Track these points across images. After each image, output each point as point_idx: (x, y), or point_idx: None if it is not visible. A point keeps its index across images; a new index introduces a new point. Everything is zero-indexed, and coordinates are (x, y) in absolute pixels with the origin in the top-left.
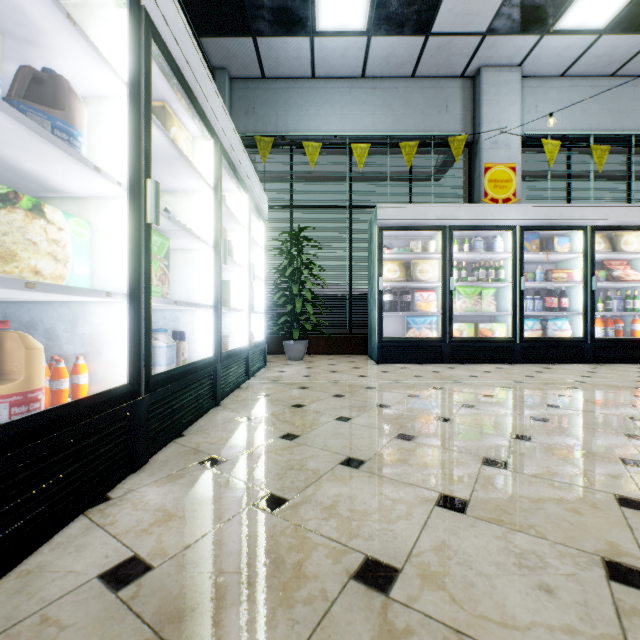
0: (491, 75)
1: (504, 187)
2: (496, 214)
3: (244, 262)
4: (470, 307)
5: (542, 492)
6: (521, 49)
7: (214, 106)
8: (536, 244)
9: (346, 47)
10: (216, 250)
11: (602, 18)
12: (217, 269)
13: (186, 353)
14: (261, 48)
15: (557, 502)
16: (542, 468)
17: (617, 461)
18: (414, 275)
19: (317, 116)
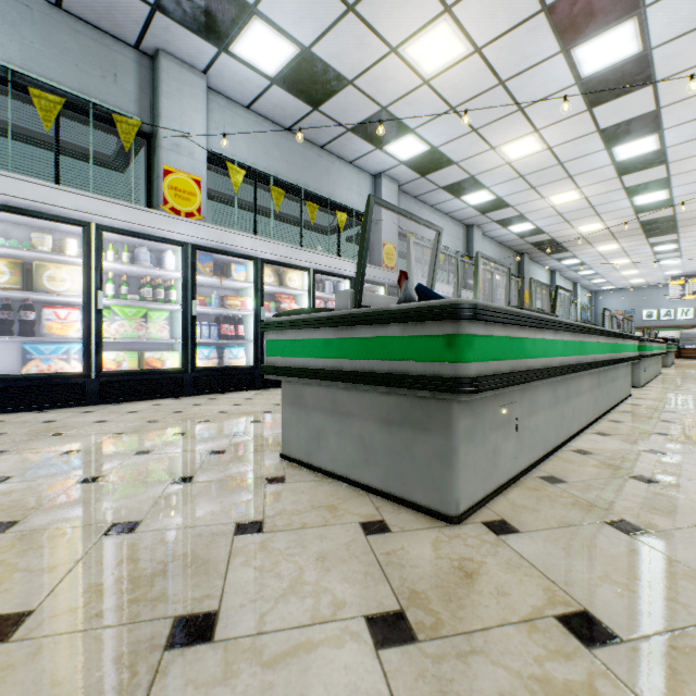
0: (173, 66)
1: (188, 199)
2: (163, 224)
3: None
4: (132, 332)
5: None
6: (202, 54)
7: None
8: (211, 267)
9: None
10: None
11: (271, 66)
12: None
13: None
14: None
15: None
16: None
17: (101, 532)
18: (39, 283)
19: None
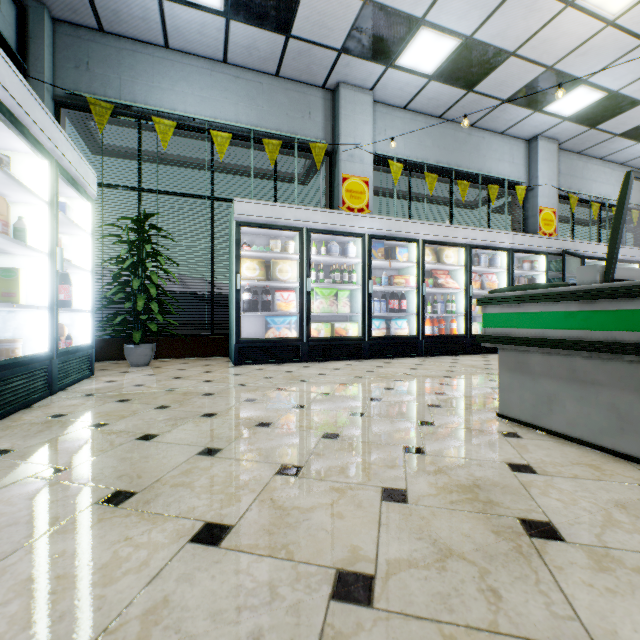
0: (348, 92)
1: (359, 198)
2: (349, 221)
3: (46, 246)
4: (327, 307)
5: (319, 498)
6: (372, 75)
7: None
8: (382, 252)
9: (203, 23)
10: None
11: (430, 65)
12: None
13: None
14: None
15: (327, 508)
16: (333, 469)
17: (401, 450)
18: (274, 274)
19: (172, 92)
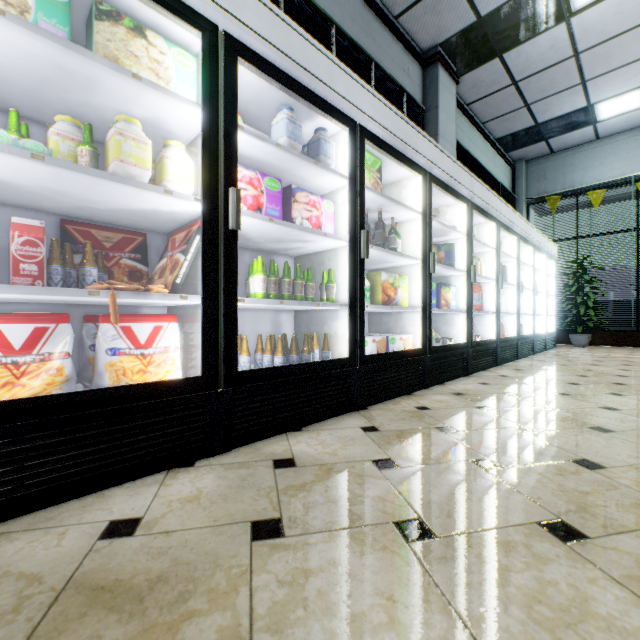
0: None
1: None
2: None
3: (542, 290)
4: None
5: None
6: None
7: (533, 235)
8: None
9: (627, 117)
10: (533, 291)
11: None
12: (533, 299)
13: (522, 332)
14: (551, 142)
15: None
16: None
17: None
18: None
19: (601, 167)
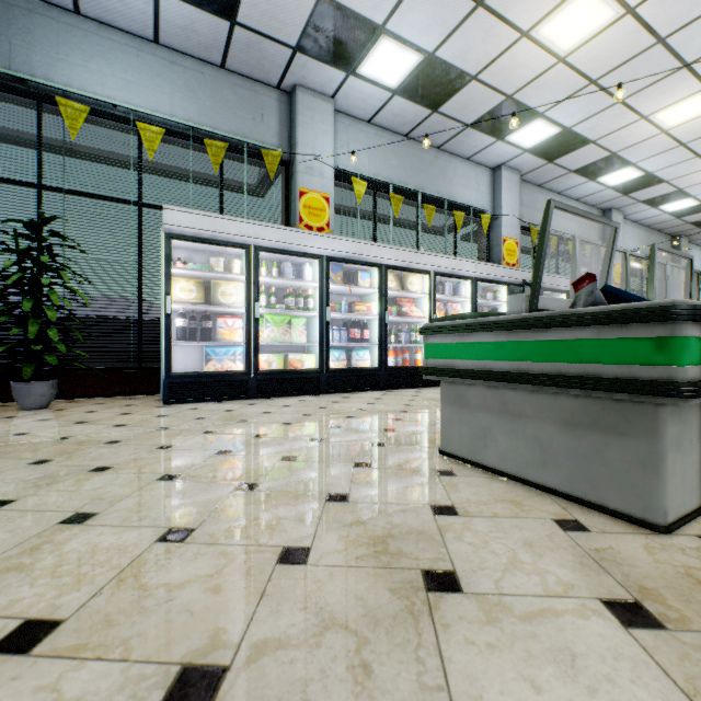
0: (306, 97)
1: (319, 216)
2: (304, 240)
3: None
4: (279, 336)
5: (199, 568)
6: (332, 81)
7: None
8: (341, 276)
9: None
10: None
11: (393, 79)
12: None
13: None
14: None
15: (205, 580)
16: (233, 528)
17: (323, 499)
18: (215, 297)
19: (85, 69)
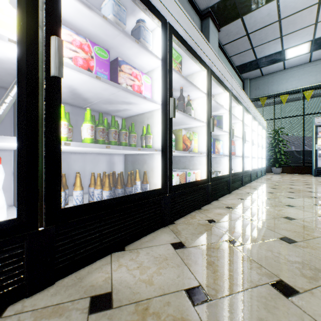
0: None
1: None
2: None
3: (260, 145)
4: None
5: None
6: None
7: (257, 115)
8: None
9: (299, 58)
10: (257, 145)
11: None
12: (257, 149)
13: (252, 167)
14: (262, 70)
15: None
16: None
17: None
18: None
19: (286, 83)
